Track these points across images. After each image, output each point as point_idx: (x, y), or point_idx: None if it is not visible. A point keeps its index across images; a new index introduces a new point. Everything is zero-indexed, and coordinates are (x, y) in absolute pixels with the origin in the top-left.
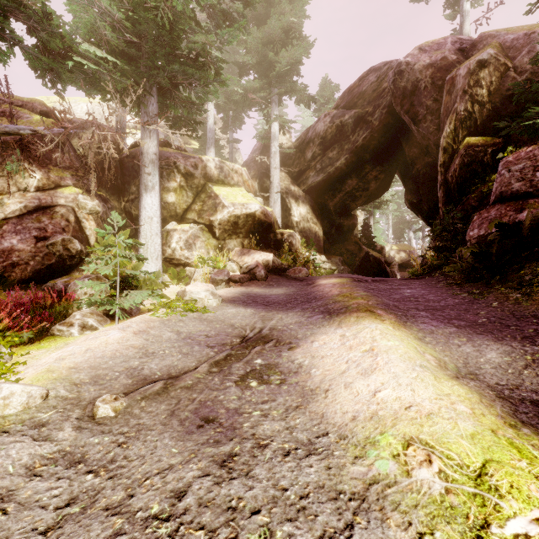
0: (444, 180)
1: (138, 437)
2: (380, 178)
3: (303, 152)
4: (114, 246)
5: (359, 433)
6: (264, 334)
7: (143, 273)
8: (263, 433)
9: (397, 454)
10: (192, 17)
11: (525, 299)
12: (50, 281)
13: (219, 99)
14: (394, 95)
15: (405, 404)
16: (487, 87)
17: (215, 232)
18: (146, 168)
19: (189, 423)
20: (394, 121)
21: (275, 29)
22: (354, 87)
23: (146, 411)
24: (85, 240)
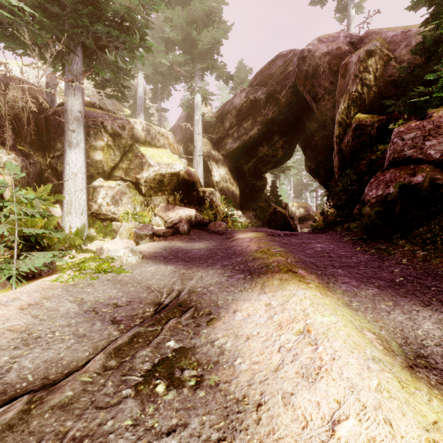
0: (339, 149)
1: None
2: (286, 146)
3: (222, 121)
4: (8, 202)
5: None
6: (182, 300)
7: (47, 232)
8: None
9: None
10: None
11: (432, 256)
12: None
13: (148, 70)
14: (298, 77)
15: None
16: (373, 73)
17: (141, 189)
18: (70, 125)
19: None
20: (297, 100)
21: (198, 10)
22: (265, 69)
23: None
24: None
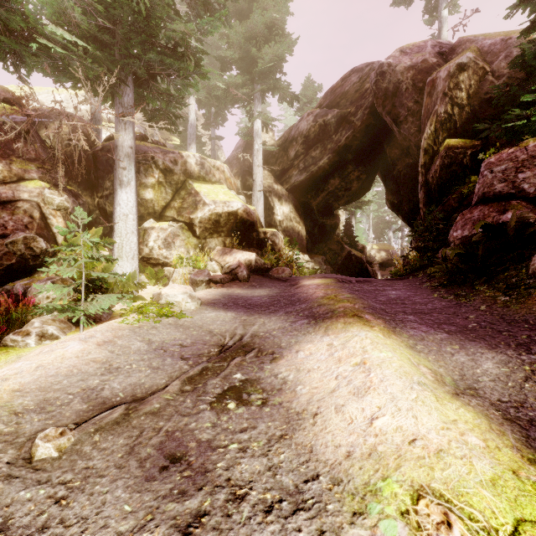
0: (425, 181)
1: (83, 488)
2: (362, 178)
3: (286, 150)
4: (78, 245)
5: (356, 476)
6: (245, 342)
7: (112, 275)
8: (240, 476)
9: (405, 510)
10: (171, 5)
11: (513, 302)
12: (8, 284)
13: (200, 94)
14: (376, 96)
15: (408, 437)
16: (466, 90)
17: (195, 231)
18: (120, 162)
19: (151, 463)
20: (376, 122)
21: (258, 24)
22: (337, 87)
23: (99, 448)
24: (52, 238)
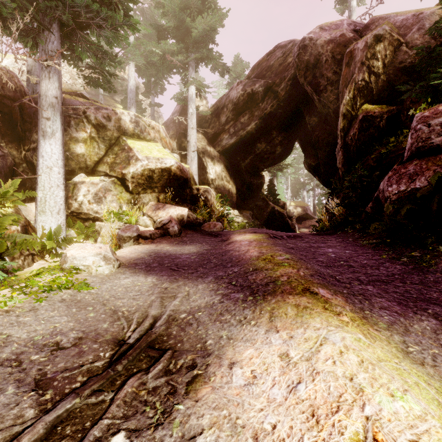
0: (343, 143)
1: None
2: (284, 143)
3: (218, 116)
4: None
5: None
6: (156, 335)
7: None
8: None
9: None
10: None
11: None
12: None
13: (139, 61)
14: (298, 68)
15: None
16: (382, 59)
17: (128, 186)
18: (44, 112)
19: None
20: (297, 93)
21: None
22: (263, 61)
23: None
24: None
